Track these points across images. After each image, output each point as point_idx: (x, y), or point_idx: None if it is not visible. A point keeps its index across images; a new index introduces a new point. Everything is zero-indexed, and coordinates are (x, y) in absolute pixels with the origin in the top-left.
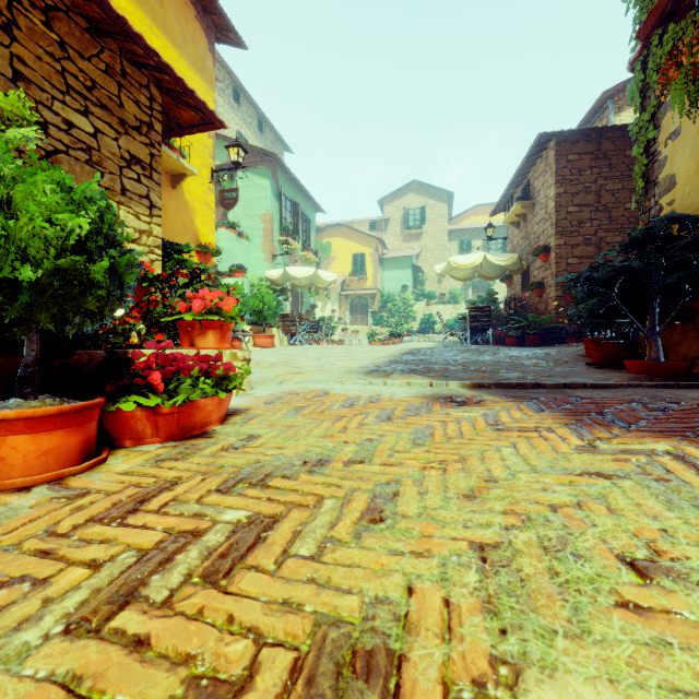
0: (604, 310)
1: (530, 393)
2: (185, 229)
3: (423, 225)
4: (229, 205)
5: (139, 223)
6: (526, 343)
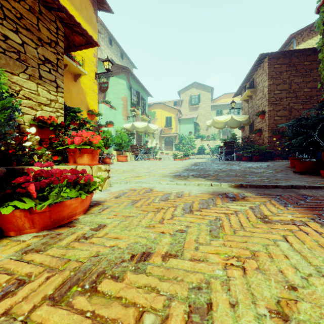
0: (306, 142)
1: (272, 191)
2: (81, 102)
3: (199, 103)
4: (104, 90)
5: (50, 95)
6: (253, 159)
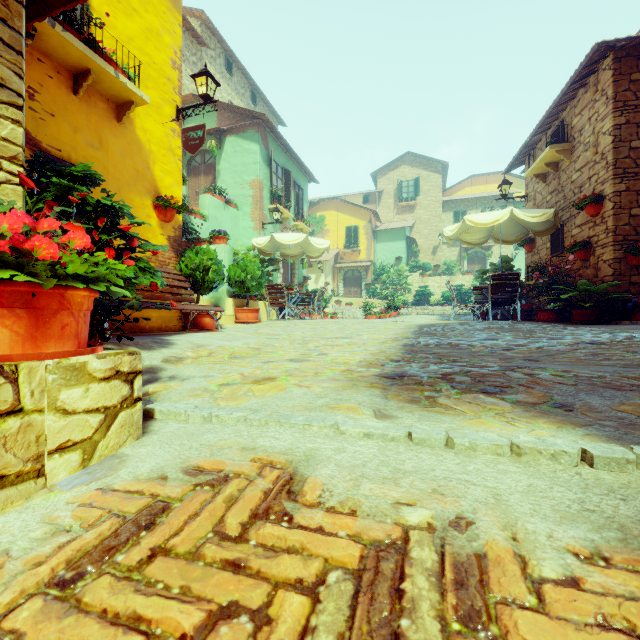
0: None
1: None
2: (137, 177)
3: (416, 197)
4: (195, 147)
5: None
6: (574, 319)
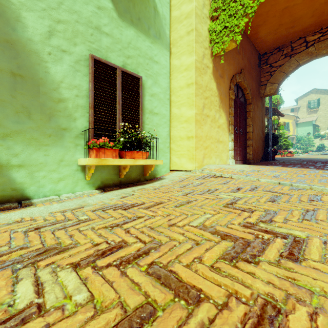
0: None
1: None
2: None
3: (318, 106)
4: None
5: None
6: None
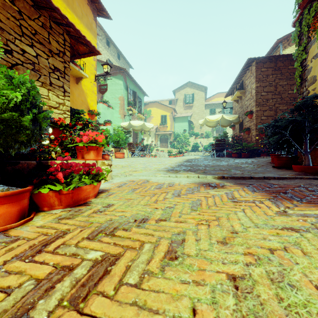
0: (281, 141)
1: (247, 182)
2: (82, 103)
3: (193, 102)
4: (103, 92)
5: (58, 99)
6: (242, 156)
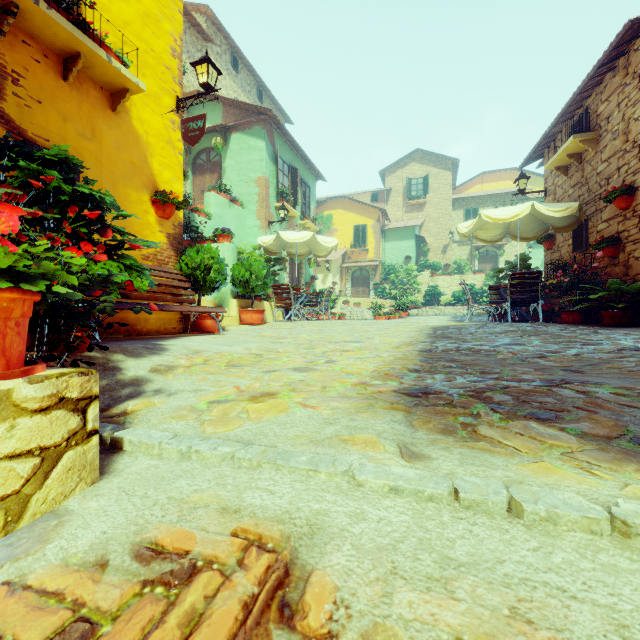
0: None
1: None
2: (134, 170)
3: (426, 195)
4: (194, 139)
5: None
6: (604, 321)
